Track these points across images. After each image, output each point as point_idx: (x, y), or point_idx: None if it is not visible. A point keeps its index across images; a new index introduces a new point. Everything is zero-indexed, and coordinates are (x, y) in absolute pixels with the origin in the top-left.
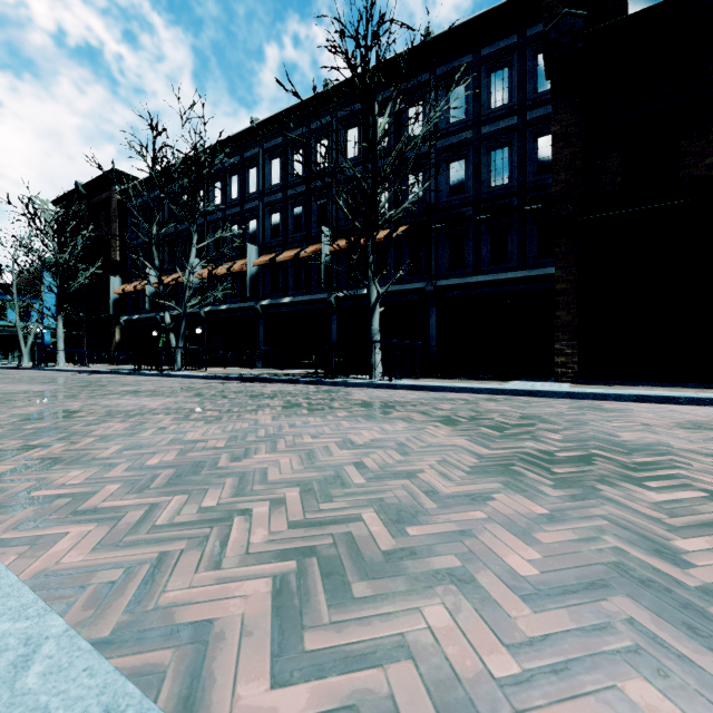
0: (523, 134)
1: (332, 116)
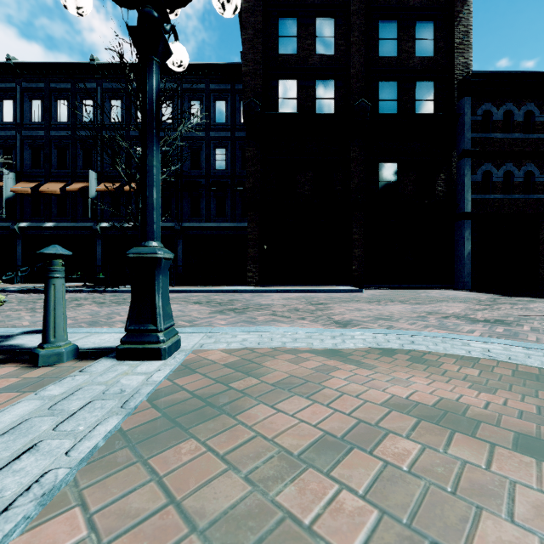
0: (234, 143)
1: (98, 84)
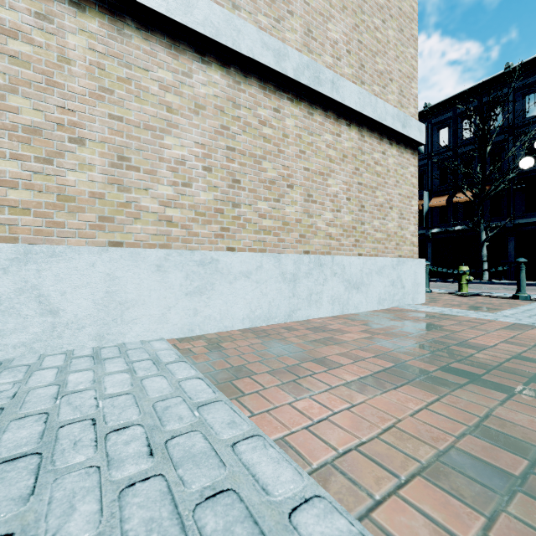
0: None
1: (428, 123)
